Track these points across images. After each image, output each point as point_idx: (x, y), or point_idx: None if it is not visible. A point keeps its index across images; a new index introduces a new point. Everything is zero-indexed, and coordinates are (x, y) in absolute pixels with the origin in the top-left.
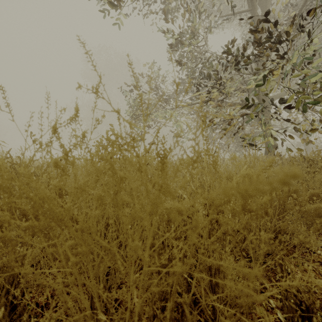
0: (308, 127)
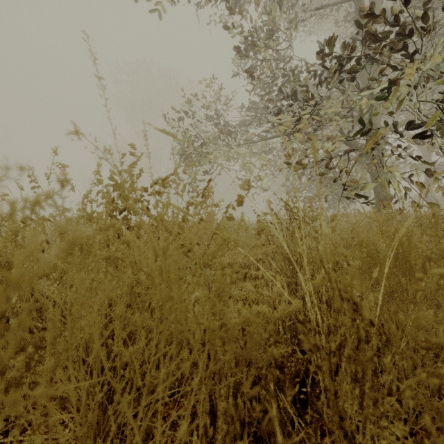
0: None
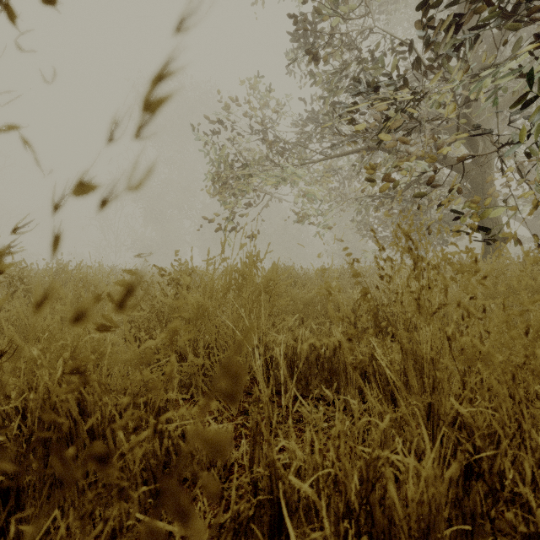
0: None
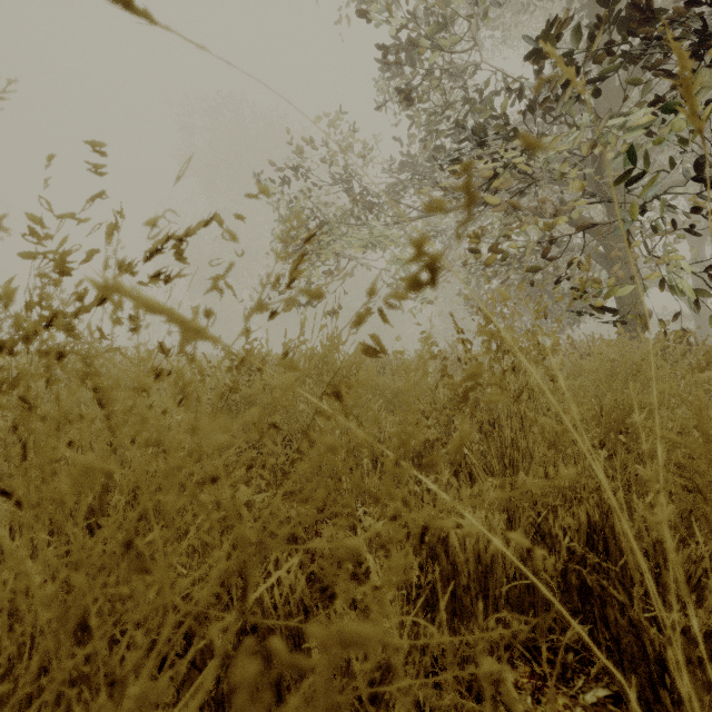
0: (705, 275)
